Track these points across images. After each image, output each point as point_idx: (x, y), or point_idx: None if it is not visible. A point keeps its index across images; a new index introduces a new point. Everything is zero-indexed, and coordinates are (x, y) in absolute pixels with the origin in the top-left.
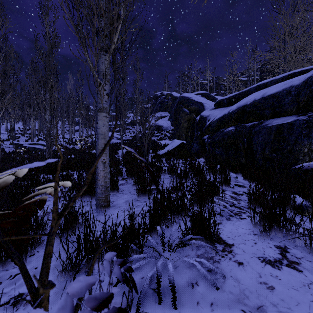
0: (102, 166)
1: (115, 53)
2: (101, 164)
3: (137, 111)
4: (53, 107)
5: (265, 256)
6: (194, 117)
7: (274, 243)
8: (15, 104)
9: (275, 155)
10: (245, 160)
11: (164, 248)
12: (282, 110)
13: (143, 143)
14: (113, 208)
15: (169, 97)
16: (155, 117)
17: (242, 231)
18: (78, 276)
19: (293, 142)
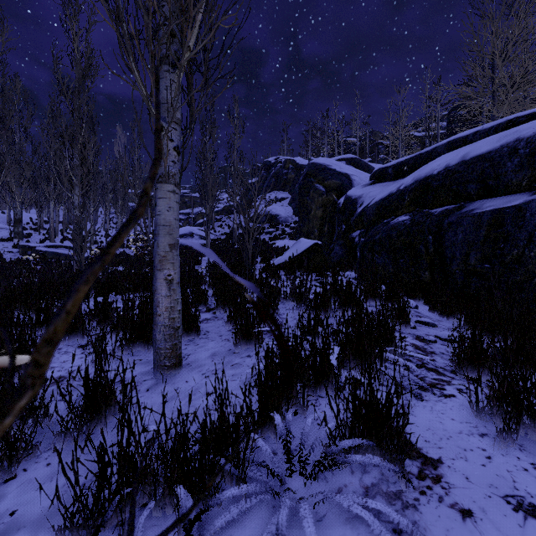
0: (167, 287)
1: (192, 70)
2: (165, 284)
3: (234, 190)
4: (85, 181)
5: (519, 494)
6: (334, 199)
7: (530, 458)
8: (23, 177)
9: (488, 266)
10: (430, 275)
11: (291, 466)
12: (501, 183)
13: (245, 244)
14: (188, 369)
15: (291, 165)
16: (265, 200)
17: (454, 427)
18: (101, 535)
19: (524, 242)
